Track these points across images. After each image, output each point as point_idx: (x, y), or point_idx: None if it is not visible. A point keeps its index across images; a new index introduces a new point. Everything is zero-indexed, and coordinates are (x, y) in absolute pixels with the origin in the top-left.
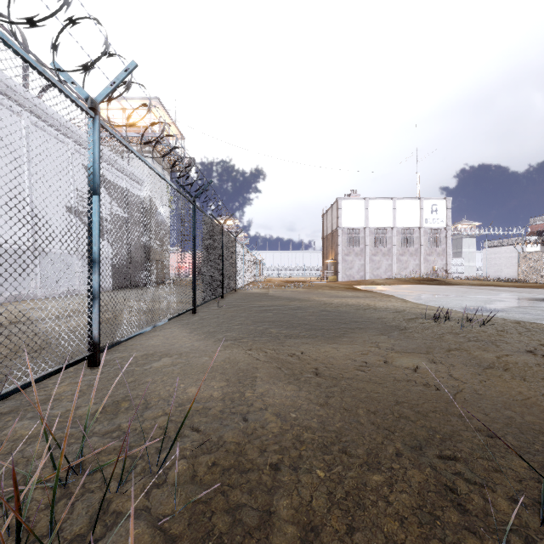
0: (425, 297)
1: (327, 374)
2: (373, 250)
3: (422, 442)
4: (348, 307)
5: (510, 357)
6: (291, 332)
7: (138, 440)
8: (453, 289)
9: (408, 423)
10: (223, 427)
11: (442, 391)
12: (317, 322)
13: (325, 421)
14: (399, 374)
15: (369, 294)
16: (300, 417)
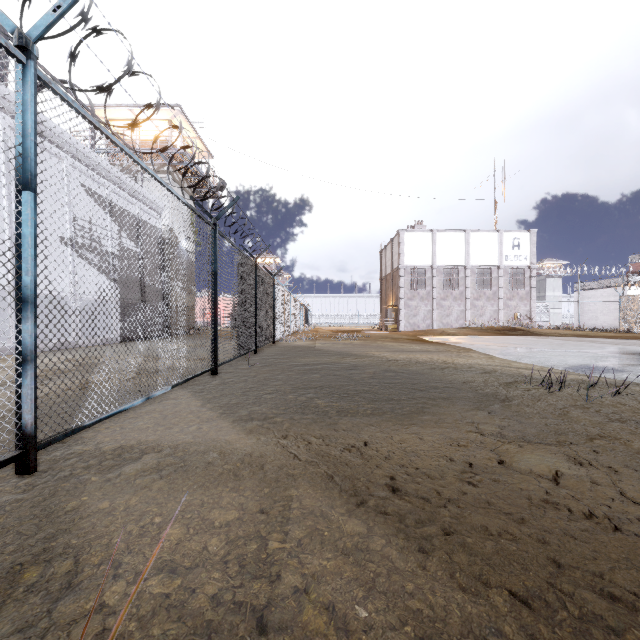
0: (514, 352)
1: (412, 491)
2: (442, 293)
3: None
4: (420, 365)
5: None
6: (347, 406)
7: None
8: (544, 341)
9: None
10: None
11: (627, 533)
12: (381, 389)
13: (431, 635)
14: (535, 491)
15: (441, 347)
16: (377, 621)
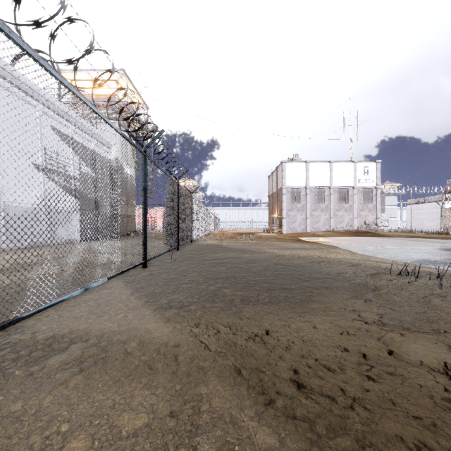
0: (370, 249)
1: (316, 387)
2: (313, 206)
3: None
4: (301, 259)
5: None
6: (249, 294)
7: None
8: (389, 240)
9: None
10: None
11: None
12: (275, 279)
13: None
14: (434, 388)
15: (315, 245)
16: None
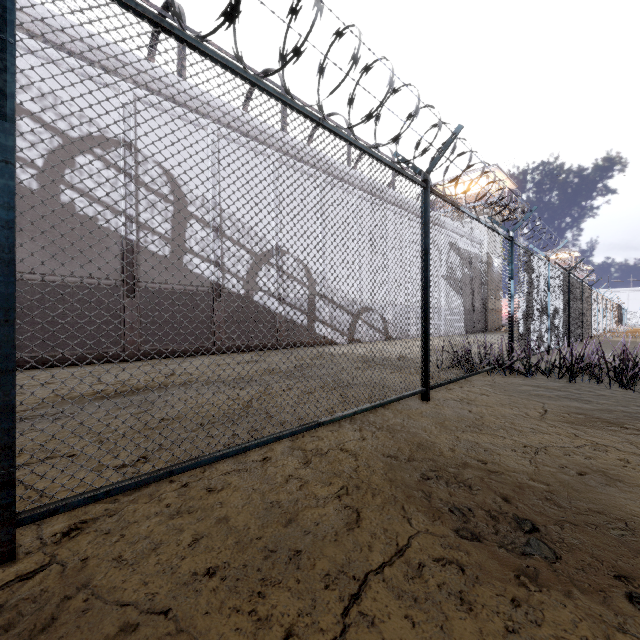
0: None
1: None
2: None
3: None
4: None
5: None
6: None
7: None
8: None
9: None
10: None
11: None
12: None
13: None
14: None
15: None
16: None
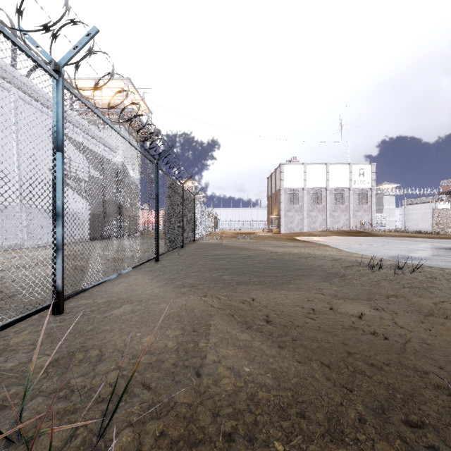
0: (356, 247)
1: (278, 322)
2: (310, 207)
3: (384, 404)
4: (292, 255)
5: (446, 304)
6: (243, 279)
7: (84, 401)
8: (379, 240)
9: (364, 379)
10: (174, 385)
11: (390, 340)
12: (265, 269)
13: (279, 376)
14: (346, 322)
15: (308, 244)
16: (254, 372)
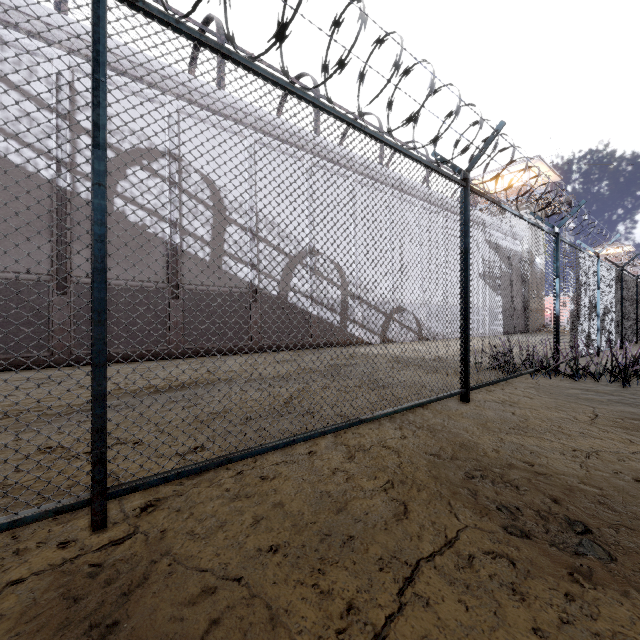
0: None
1: None
2: None
3: None
4: None
5: None
6: None
7: None
8: None
9: None
10: None
11: None
12: None
13: None
14: None
15: None
16: None
